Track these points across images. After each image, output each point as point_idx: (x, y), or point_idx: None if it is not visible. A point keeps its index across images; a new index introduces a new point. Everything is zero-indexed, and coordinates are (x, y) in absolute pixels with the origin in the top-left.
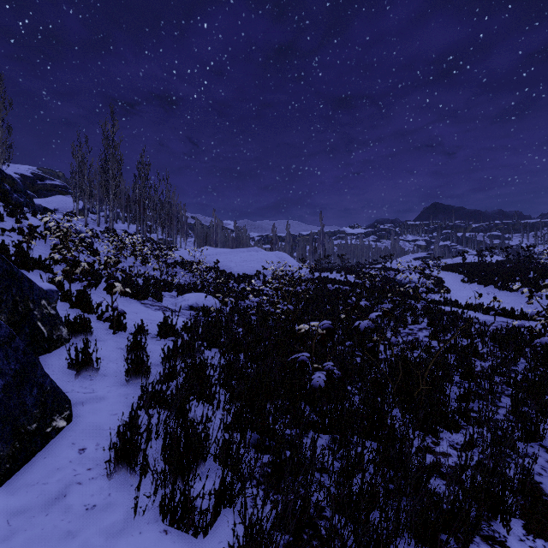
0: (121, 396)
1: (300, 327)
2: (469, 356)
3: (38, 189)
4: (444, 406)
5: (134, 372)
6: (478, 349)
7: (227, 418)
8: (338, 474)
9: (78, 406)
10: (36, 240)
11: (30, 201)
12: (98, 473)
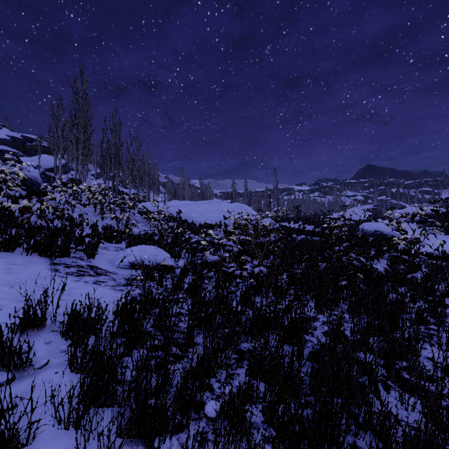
0: None
1: None
2: None
3: (27, 150)
4: None
5: None
6: None
7: None
8: None
9: None
10: None
11: None
12: None
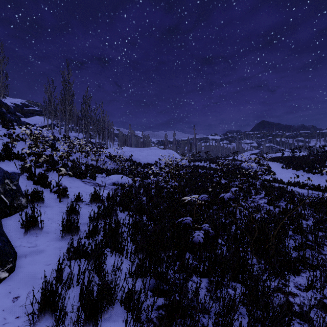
0: (56, 249)
1: (184, 198)
2: (296, 217)
3: (25, 112)
4: (288, 255)
5: (68, 230)
6: (302, 212)
7: (132, 267)
8: (217, 316)
9: (21, 258)
10: (17, 141)
11: (18, 119)
12: (23, 321)
